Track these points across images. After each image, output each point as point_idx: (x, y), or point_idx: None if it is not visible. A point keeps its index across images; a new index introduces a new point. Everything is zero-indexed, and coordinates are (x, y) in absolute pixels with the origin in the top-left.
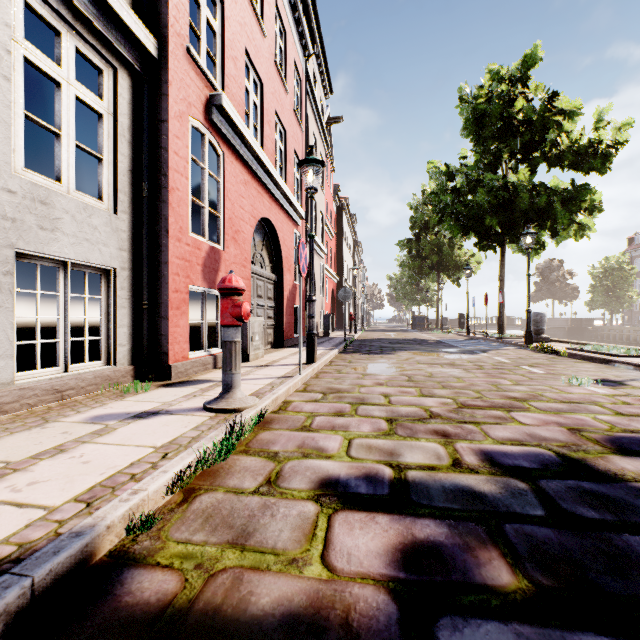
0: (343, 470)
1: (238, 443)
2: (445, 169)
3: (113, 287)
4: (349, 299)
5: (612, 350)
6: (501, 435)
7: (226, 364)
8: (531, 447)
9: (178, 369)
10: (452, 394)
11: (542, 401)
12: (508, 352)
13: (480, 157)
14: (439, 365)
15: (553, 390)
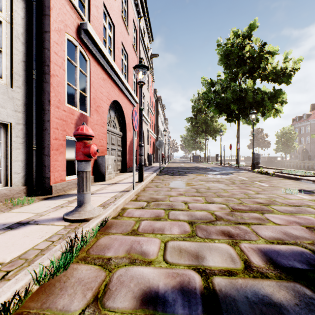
0: (161, 279)
1: (81, 249)
2: (210, 81)
3: (10, 135)
4: (162, 146)
5: (297, 172)
6: (267, 234)
7: (79, 187)
8: (292, 246)
9: (57, 187)
10: (224, 201)
11: (278, 205)
12: (244, 174)
13: (227, 75)
14: (211, 182)
15: (280, 197)
